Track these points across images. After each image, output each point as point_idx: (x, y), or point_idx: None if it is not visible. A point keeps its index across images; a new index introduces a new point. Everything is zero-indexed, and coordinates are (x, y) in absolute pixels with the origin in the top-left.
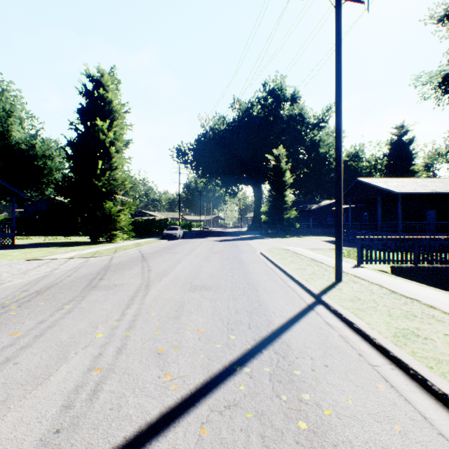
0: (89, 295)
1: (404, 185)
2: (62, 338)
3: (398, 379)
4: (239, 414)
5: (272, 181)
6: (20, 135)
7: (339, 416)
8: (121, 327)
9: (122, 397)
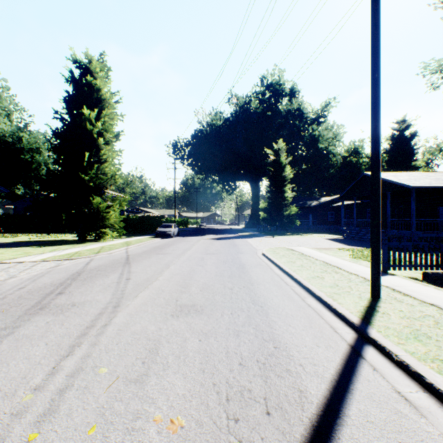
0: (25, 324)
1: (416, 179)
2: None
3: None
4: None
5: (271, 176)
6: (7, 128)
7: None
8: (29, 413)
9: None
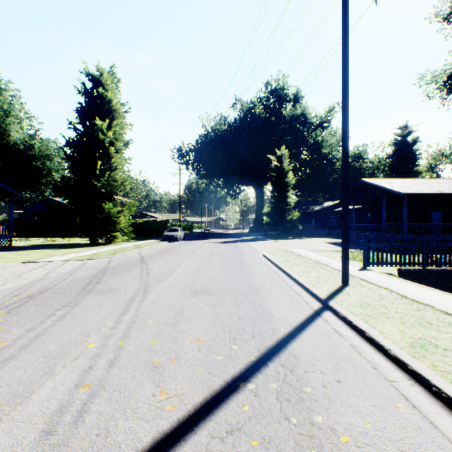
0: (83, 299)
1: (409, 186)
2: (51, 349)
3: (420, 397)
4: (243, 442)
5: (274, 182)
6: (19, 135)
7: (357, 444)
8: (114, 336)
9: (111, 420)
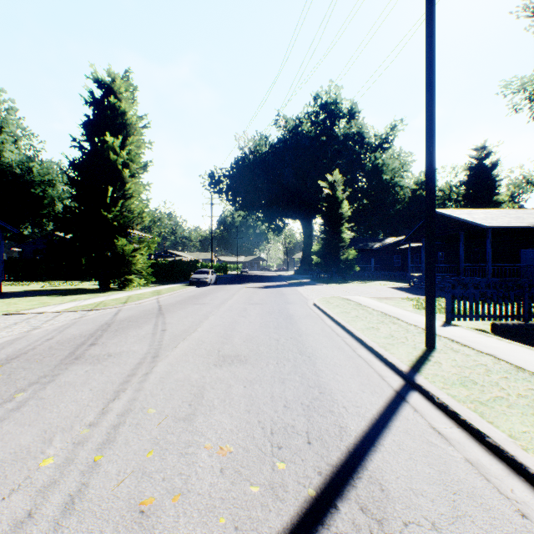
0: (64, 372)
1: (494, 217)
2: None
3: None
4: None
5: (326, 213)
6: (14, 157)
7: None
8: (90, 442)
9: None
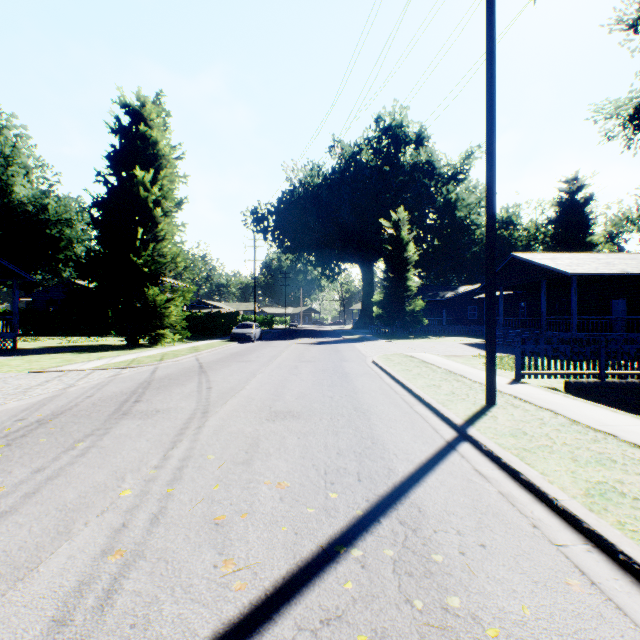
0: (116, 426)
1: (580, 263)
2: (67, 498)
3: (601, 569)
4: (345, 637)
5: (389, 257)
6: (26, 192)
7: (511, 639)
8: (160, 480)
9: (153, 603)
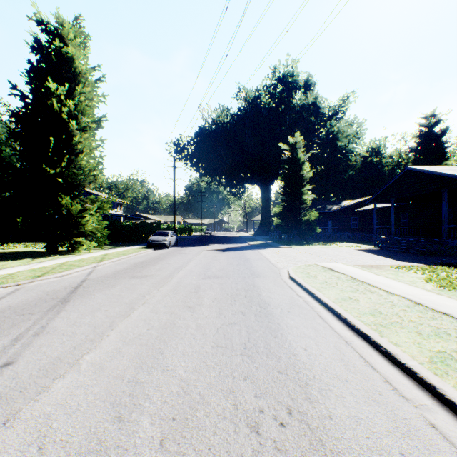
0: None
1: None
2: None
3: None
4: None
5: (287, 175)
6: None
7: None
8: None
9: None
